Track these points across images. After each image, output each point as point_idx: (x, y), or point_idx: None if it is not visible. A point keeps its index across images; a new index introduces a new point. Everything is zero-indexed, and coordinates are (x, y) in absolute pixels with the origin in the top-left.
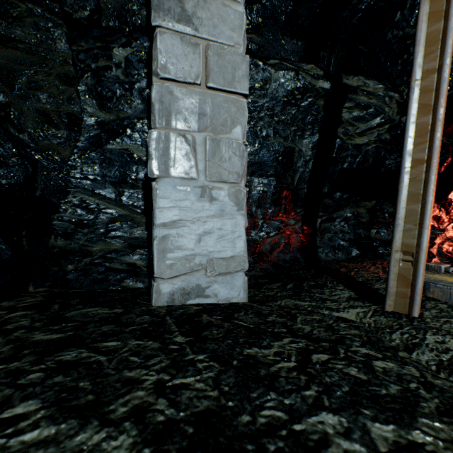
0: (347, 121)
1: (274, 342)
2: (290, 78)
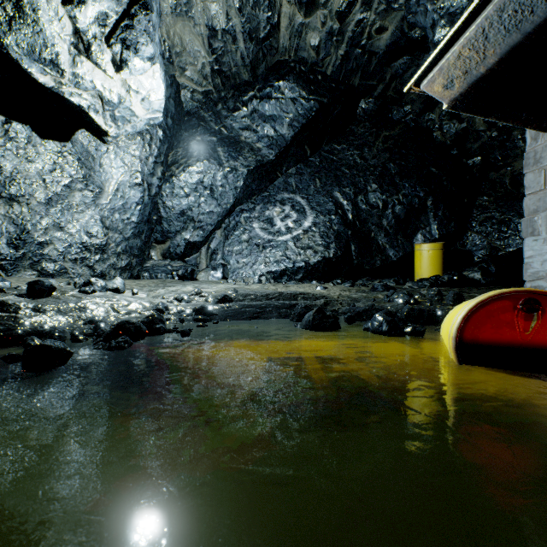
0: None
1: None
2: None
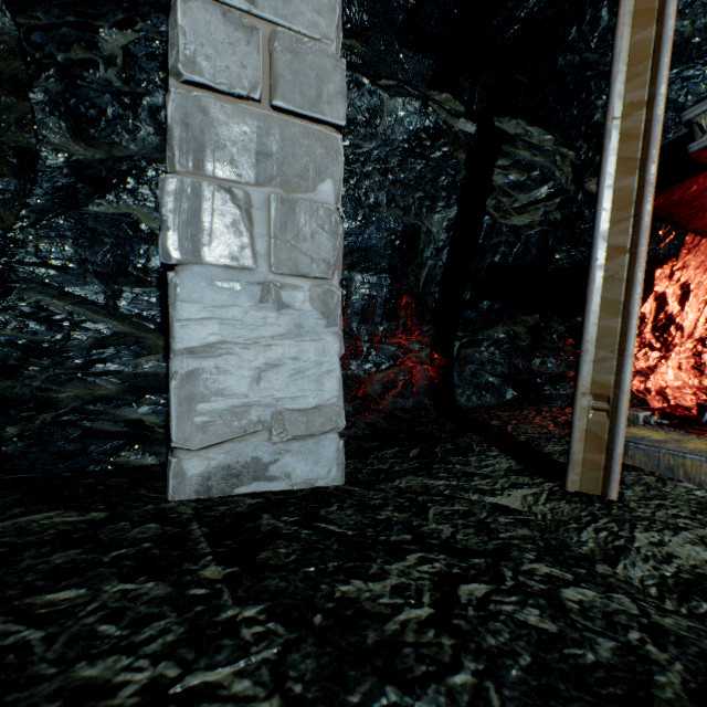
0: (501, 188)
1: (392, 564)
2: (414, 112)
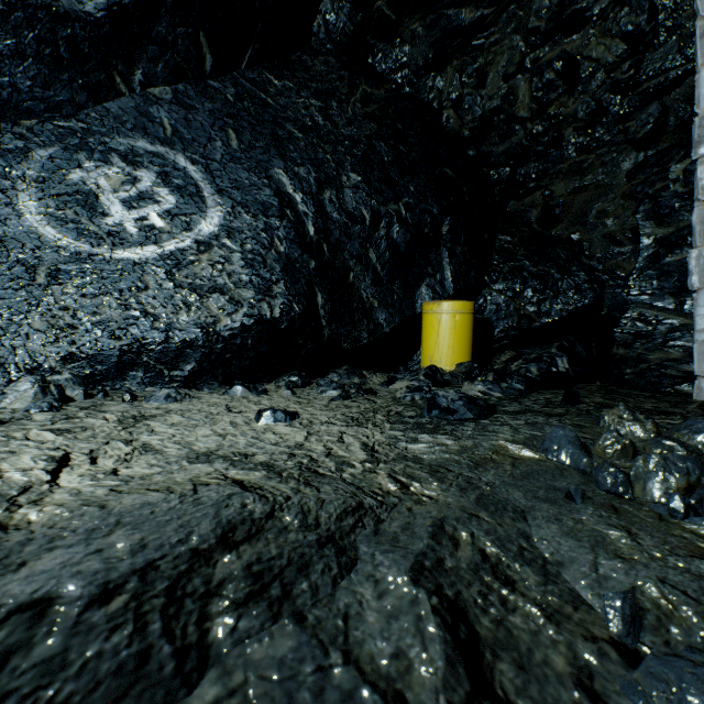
0: None
1: None
2: None
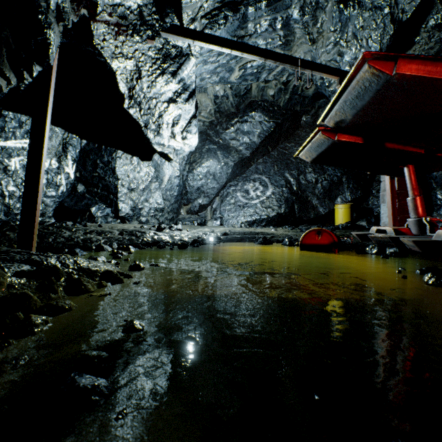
0: None
1: None
2: None
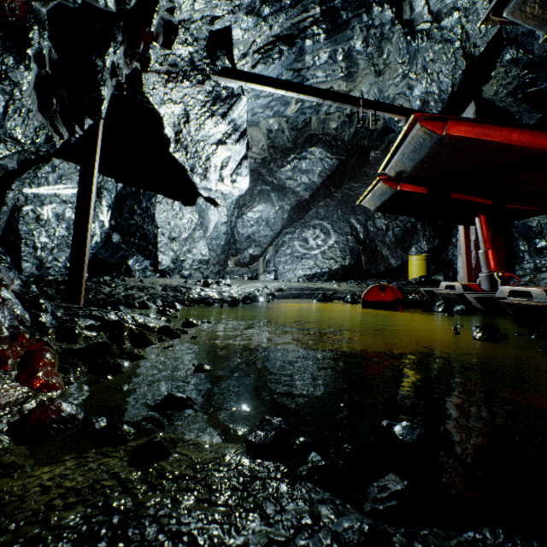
0: None
1: None
2: None
